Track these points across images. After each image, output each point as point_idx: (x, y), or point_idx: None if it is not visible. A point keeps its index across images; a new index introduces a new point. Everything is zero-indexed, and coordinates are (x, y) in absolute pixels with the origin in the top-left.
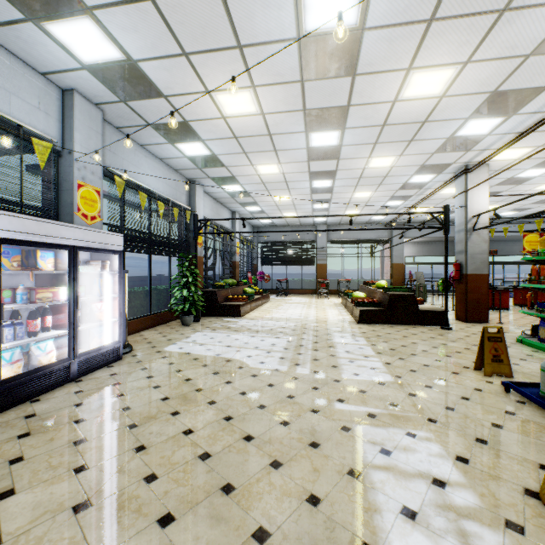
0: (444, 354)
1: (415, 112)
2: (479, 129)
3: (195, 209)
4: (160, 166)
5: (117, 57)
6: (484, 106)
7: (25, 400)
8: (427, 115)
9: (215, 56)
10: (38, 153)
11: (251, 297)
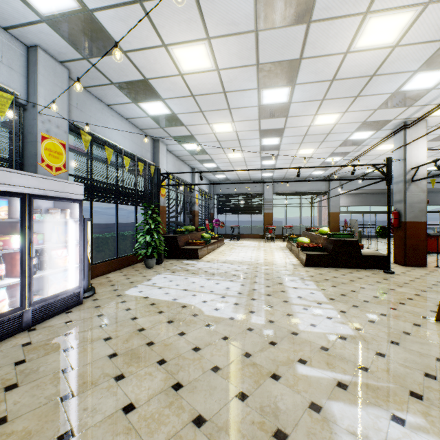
0: (396, 301)
1: (365, 65)
2: (425, 82)
3: (159, 165)
4: (126, 125)
5: (72, 6)
6: (436, 57)
7: None
8: (376, 68)
9: (170, 2)
10: None
11: (208, 242)
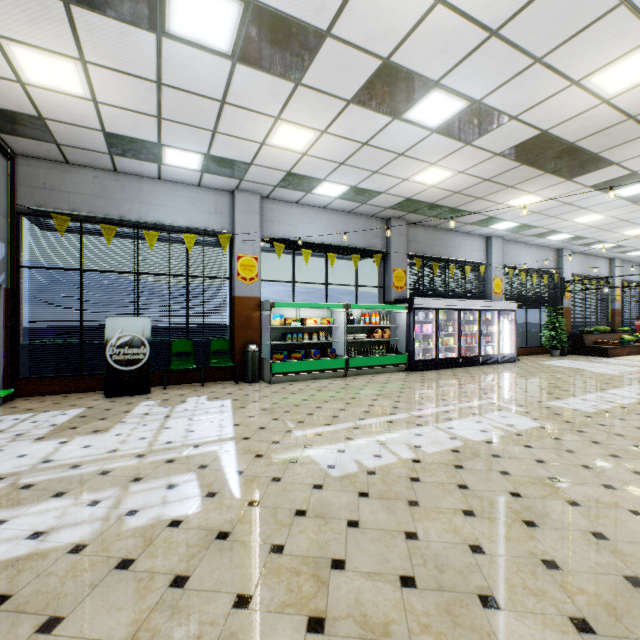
0: None
1: None
2: None
3: (562, 271)
4: (533, 249)
5: (516, 225)
6: None
7: (486, 364)
8: None
9: (569, 213)
10: (481, 271)
11: (625, 343)
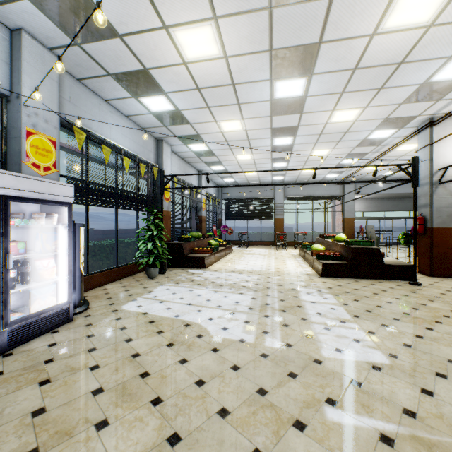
0: (431, 319)
1: (394, 50)
2: None
3: (162, 167)
4: (127, 123)
5: None
6: None
7: None
8: (405, 53)
9: None
10: None
11: (215, 249)
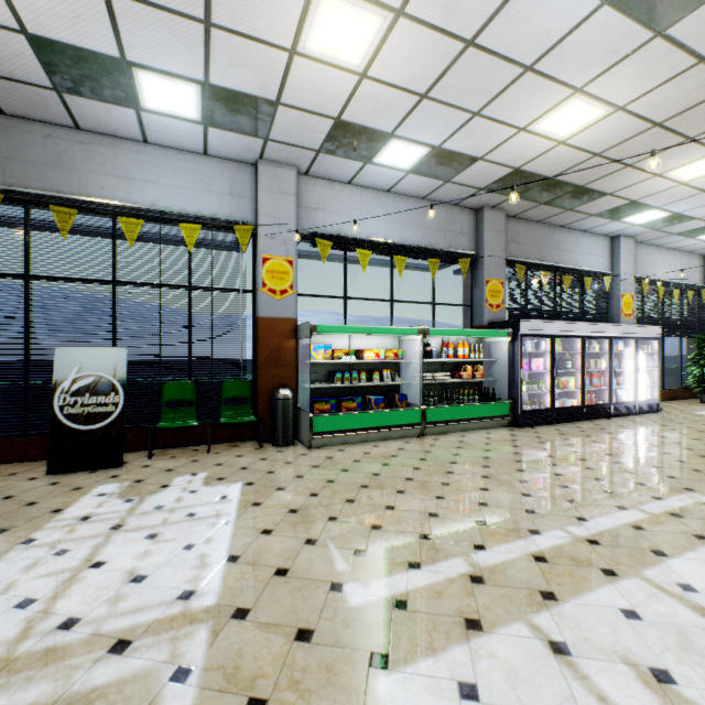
0: None
1: None
2: None
3: None
4: (671, 255)
5: (663, 216)
6: None
7: (619, 416)
8: None
9: None
10: (605, 284)
11: None
